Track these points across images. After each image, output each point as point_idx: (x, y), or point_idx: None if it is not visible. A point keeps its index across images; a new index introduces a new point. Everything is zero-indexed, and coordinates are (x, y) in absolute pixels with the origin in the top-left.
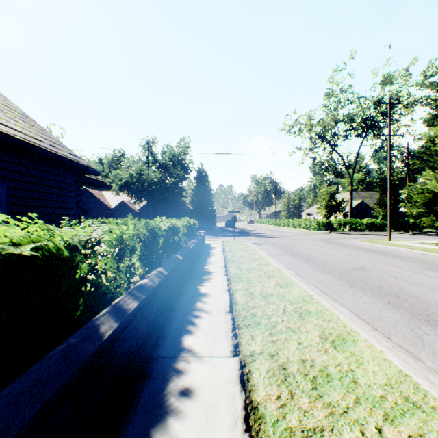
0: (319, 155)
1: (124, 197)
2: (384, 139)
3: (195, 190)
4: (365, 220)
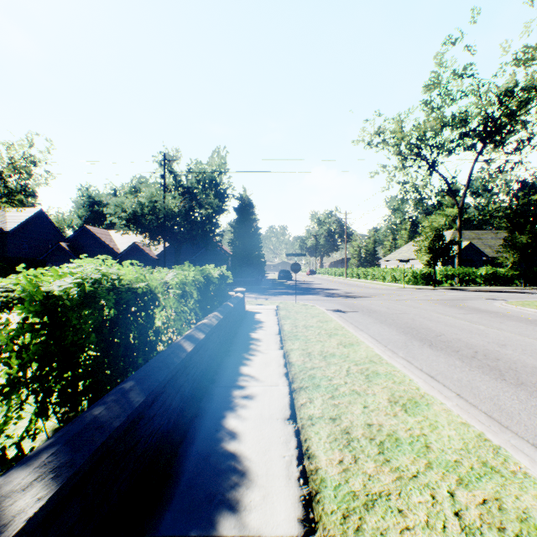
0: (411, 176)
1: (138, 238)
2: (511, 151)
3: (235, 226)
4: (483, 269)
